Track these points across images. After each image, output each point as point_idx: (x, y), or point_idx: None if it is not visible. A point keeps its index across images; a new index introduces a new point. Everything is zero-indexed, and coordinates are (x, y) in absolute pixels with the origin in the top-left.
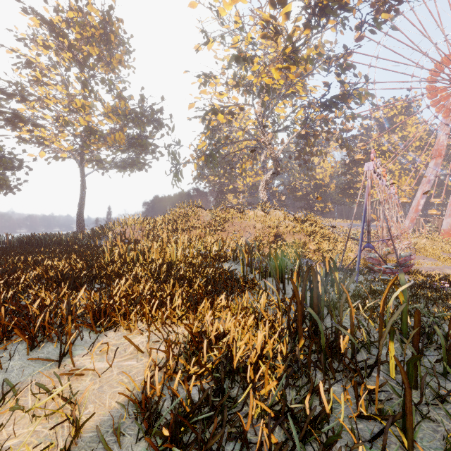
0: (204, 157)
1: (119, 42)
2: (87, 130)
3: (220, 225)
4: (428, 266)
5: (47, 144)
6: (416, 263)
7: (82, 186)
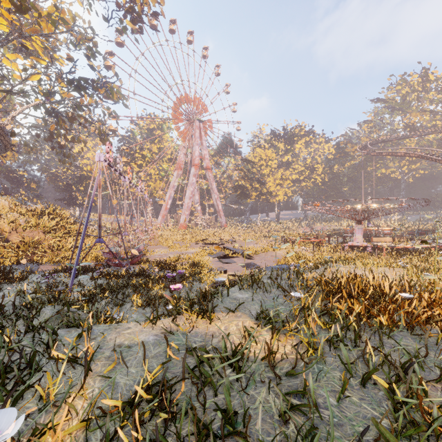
0: None
1: None
2: None
3: None
4: (159, 253)
5: None
6: (151, 252)
7: None
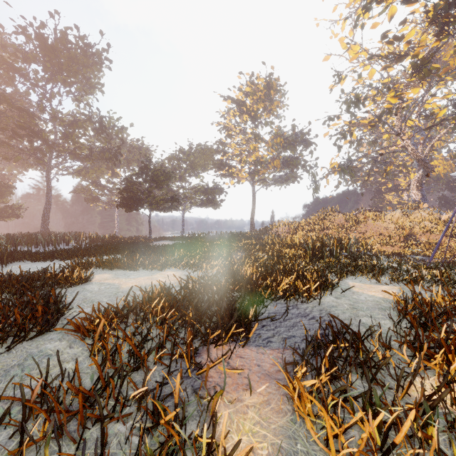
0: (336, 172)
1: (277, 92)
2: (257, 164)
3: (352, 227)
4: None
5: (235, 175)
6: None
7: (253, 200)
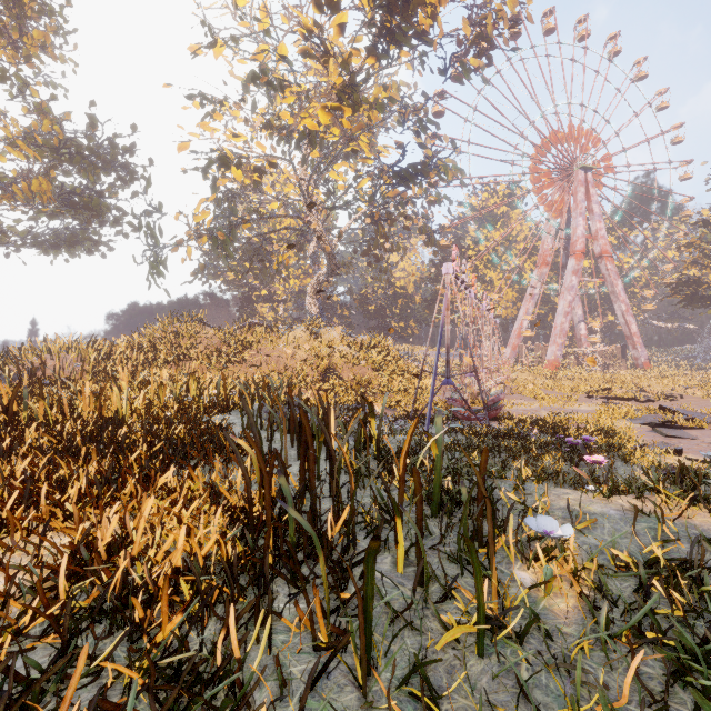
0: (206, 238)
1: (41, 9)
2: None
3: (236, 354)
4: (524, 407)
5: None
6: (510, 404)
7: None
